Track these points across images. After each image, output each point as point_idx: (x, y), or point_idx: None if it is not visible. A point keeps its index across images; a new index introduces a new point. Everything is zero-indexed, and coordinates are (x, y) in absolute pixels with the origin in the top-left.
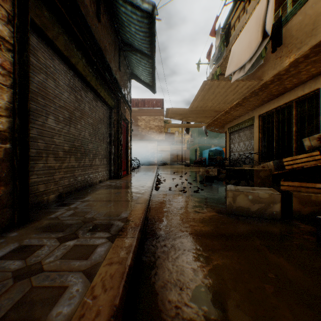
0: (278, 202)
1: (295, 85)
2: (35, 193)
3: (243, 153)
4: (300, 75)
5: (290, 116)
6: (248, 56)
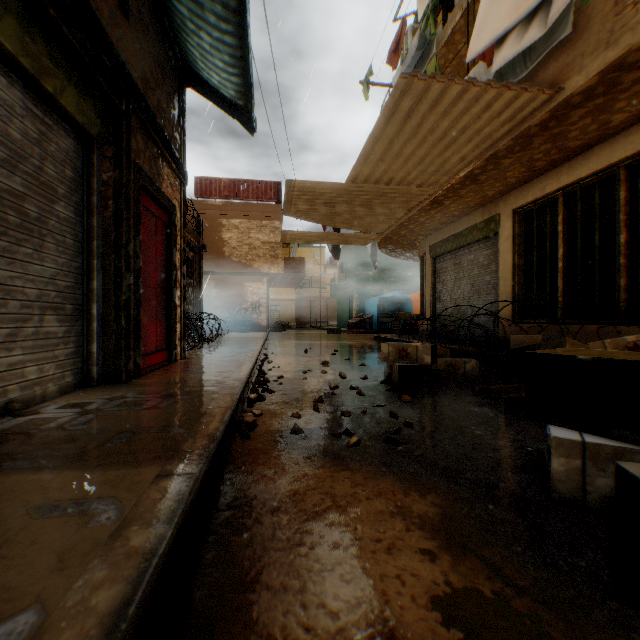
0: None
1: (635, 118)
2: None
3: (468, 303)
4: None
5: (608, 206)
6: None
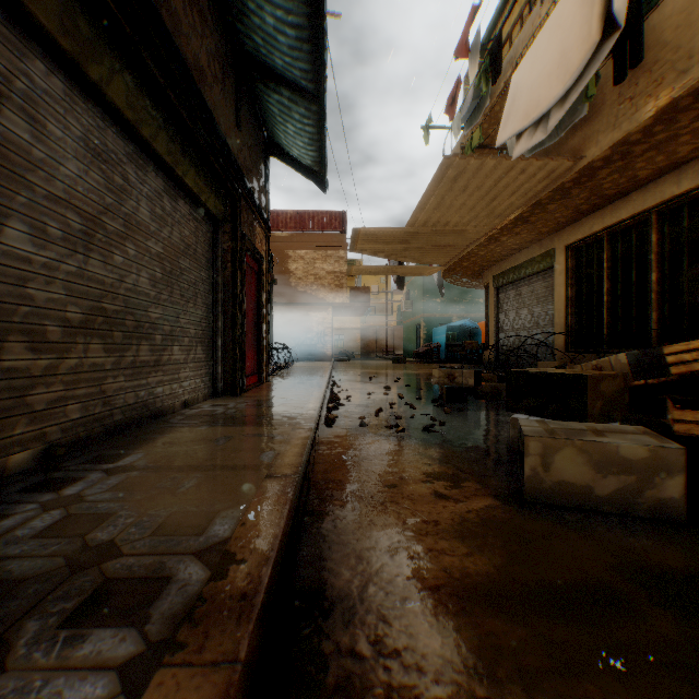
0: (677, 473)
1: (659, 172)
2: None
3: (528, 333)
4: (674, 147)
5: (644, 247)
6: (559, 89)
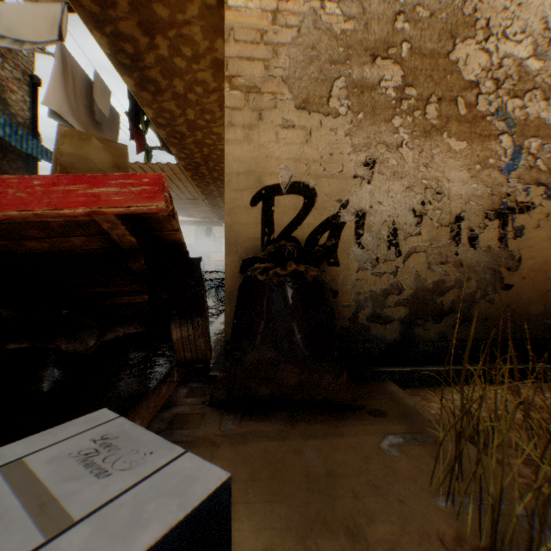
0: None
1: None
2: None
3: None
4: (219, 159)
5: None
6: None
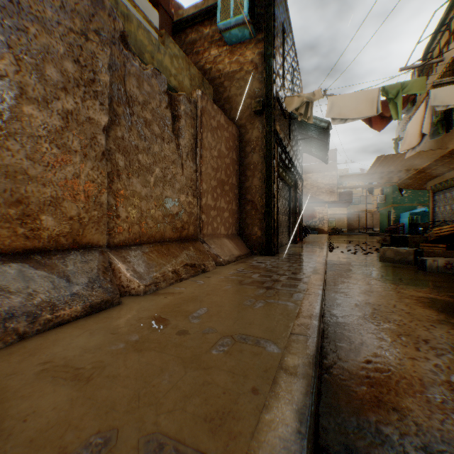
0: (411, 255)
1: None
2: None
3: (448, 219)
4: None
5: None
6: (414, 143)
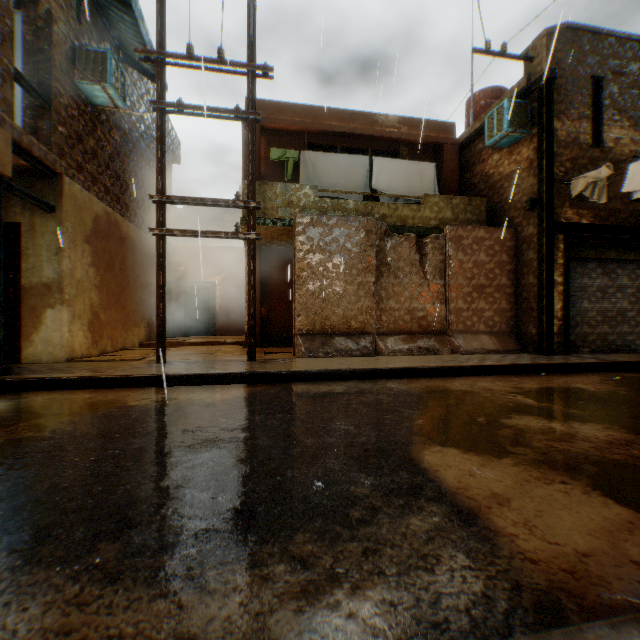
0: None
1: None
2: (572, 345)
3: None
4: None
5: None
6: None
